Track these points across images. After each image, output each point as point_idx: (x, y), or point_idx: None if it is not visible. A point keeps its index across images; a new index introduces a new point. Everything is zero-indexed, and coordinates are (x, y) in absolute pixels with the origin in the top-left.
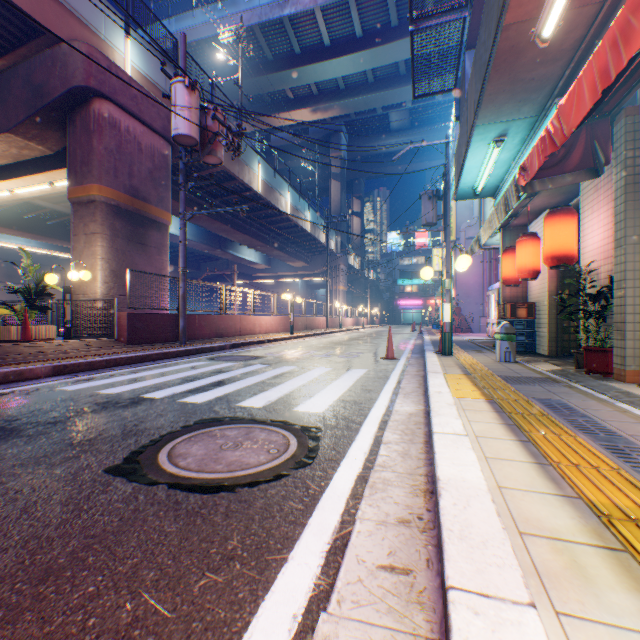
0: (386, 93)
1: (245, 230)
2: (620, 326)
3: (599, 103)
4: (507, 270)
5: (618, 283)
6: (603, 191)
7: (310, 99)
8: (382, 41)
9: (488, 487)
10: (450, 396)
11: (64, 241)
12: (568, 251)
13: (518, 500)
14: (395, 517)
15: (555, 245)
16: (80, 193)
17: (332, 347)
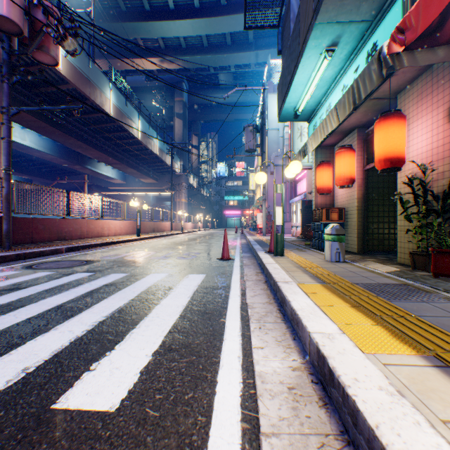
0: (217, 56)
1: (100, 148)
2: None
3: None
4: (322, 181)
5: None
6: (431, 97)
7: (159, 51)
8: (214, 14)
9: None
10: (357, 350)
11: None
12: (401, 154)
13: None
14: None
15: (389, 147)
16: None
17: (173, 247)
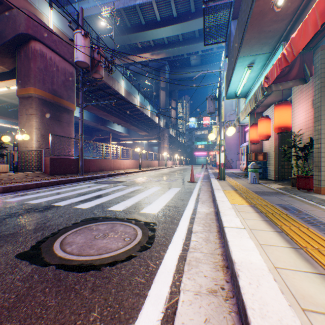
0: (189, 46)
1: (116, 115)
2: (318, 164)
3: (311, 39)
4: (252, 135)
5: (316, 140)
6: (305, 93)
7: (150, 48)
8: (187, 19)
9: (268, 268)
10: (229, 203)
11: (18, 120)
12: (287, 124)
13: (291, 278)
14: (206, 288)
15: (280, 121)
16: (23, 92)
17: (161, 176)
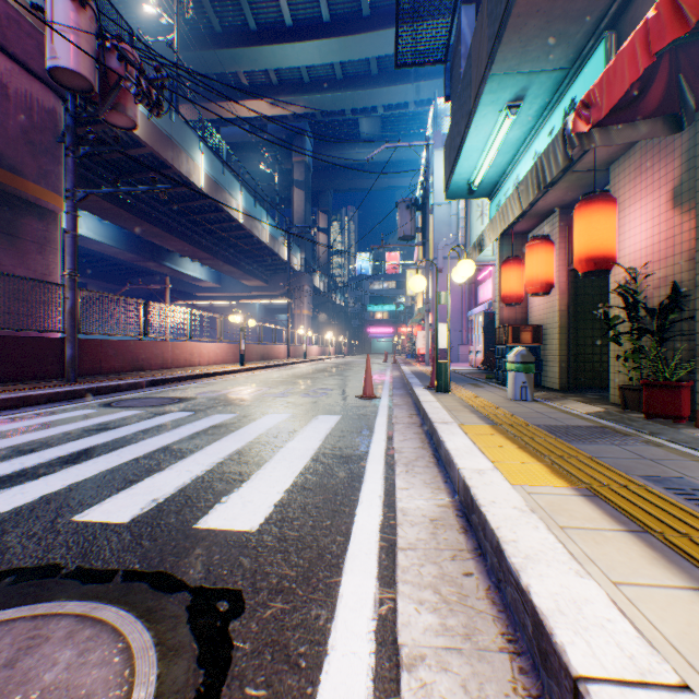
0: (357, 93)
1: (185, 237)
2: None
3: None
4: (508, 285)
5: None
6: (652, 173)
7: (269, 89)
8: (352, 30)
9: None
10: (505, 482)
11: None
12: (609, 251)
13: None
14: None
15: (592, 243)
16: None
17: (293, 382)
